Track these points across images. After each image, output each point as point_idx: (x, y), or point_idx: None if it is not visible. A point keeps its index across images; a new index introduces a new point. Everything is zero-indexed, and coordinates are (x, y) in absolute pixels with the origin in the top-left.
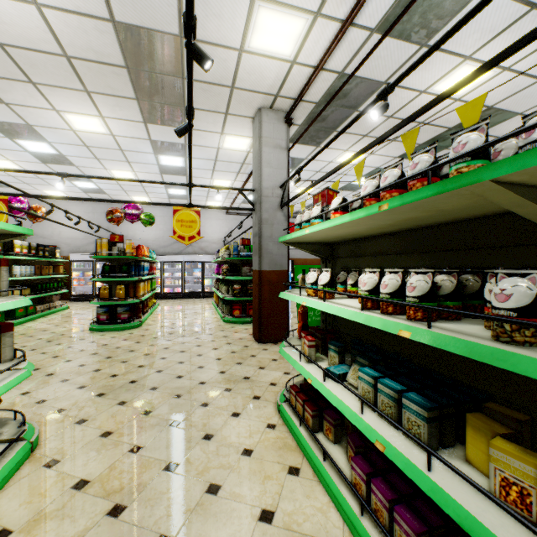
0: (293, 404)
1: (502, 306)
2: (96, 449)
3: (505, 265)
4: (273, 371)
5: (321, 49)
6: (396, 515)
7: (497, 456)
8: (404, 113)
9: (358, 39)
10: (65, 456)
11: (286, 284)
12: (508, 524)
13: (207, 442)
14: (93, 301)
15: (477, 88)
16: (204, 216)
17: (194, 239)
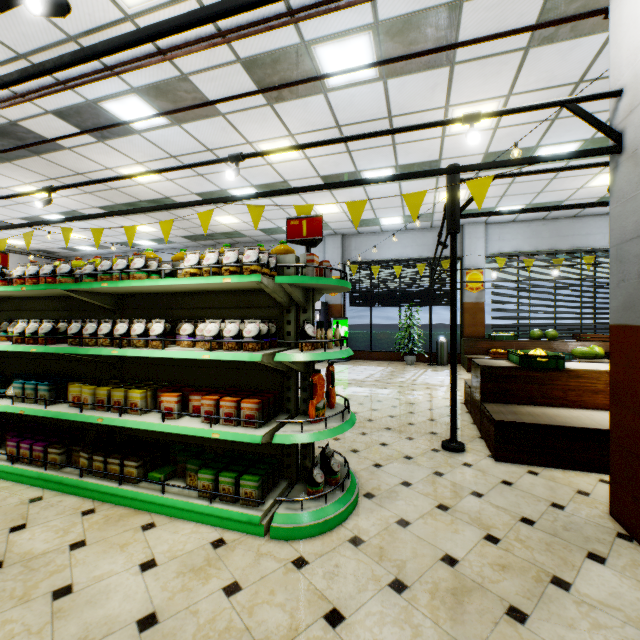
0: None
1: (70, 333)
2: None
3: (97, 318)
4: None
5: None
6: (34, 447)
7: (72, 389)
8: (96, 177)
9: (33, 110)
10: None
11: None
12: (72, 409)
13: None
14: None
15: (155, 183)
16: None
17: None
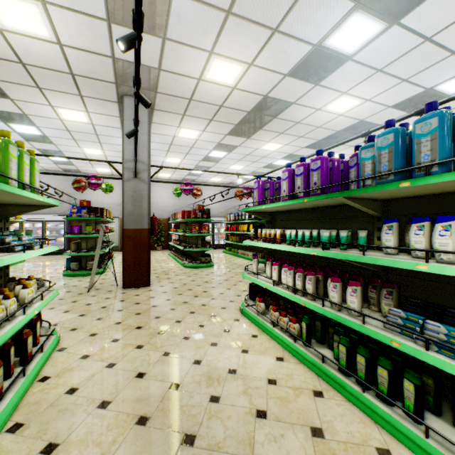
0: None
1: None
2: None
3: None
4: None
5: None
6: None
7: None
8: None
9: None
10: None
11: None
12: None
13: None
14: None
15: None
16: None
17: None
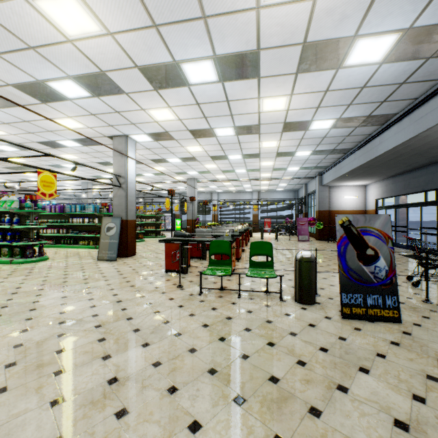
0: None
1: None
2: None
3: None
4: None
5: (109, 182)
6: None
7: None
8: None
9: None
10: None
11: None
12: None
13: None
14: None
15: None
16: None
17: None
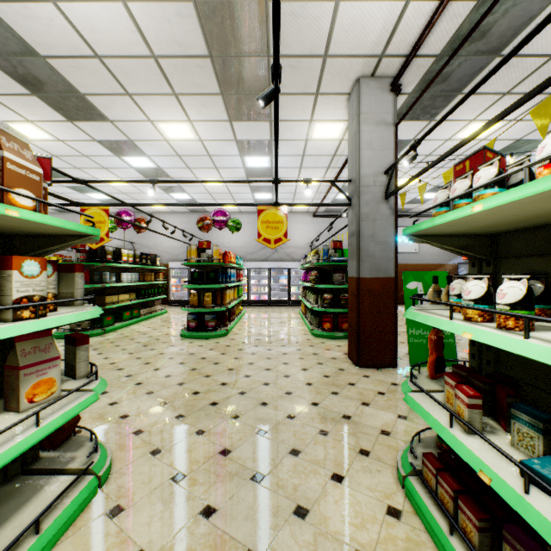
0: (429, 485)
1: None
2: (163, 499)
3: None
4: (381, 410)
5: None
6: None
7: None
8: None
9: None
10: (131, 502)
11: (417, 298)
12: None
13: (300, 522)
14: (184, 308)
15: None
16: (290, 220)
17: (280, 242)
